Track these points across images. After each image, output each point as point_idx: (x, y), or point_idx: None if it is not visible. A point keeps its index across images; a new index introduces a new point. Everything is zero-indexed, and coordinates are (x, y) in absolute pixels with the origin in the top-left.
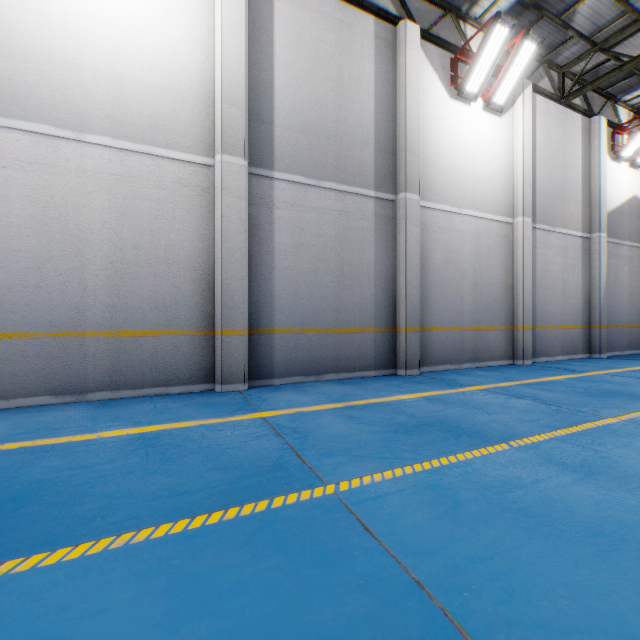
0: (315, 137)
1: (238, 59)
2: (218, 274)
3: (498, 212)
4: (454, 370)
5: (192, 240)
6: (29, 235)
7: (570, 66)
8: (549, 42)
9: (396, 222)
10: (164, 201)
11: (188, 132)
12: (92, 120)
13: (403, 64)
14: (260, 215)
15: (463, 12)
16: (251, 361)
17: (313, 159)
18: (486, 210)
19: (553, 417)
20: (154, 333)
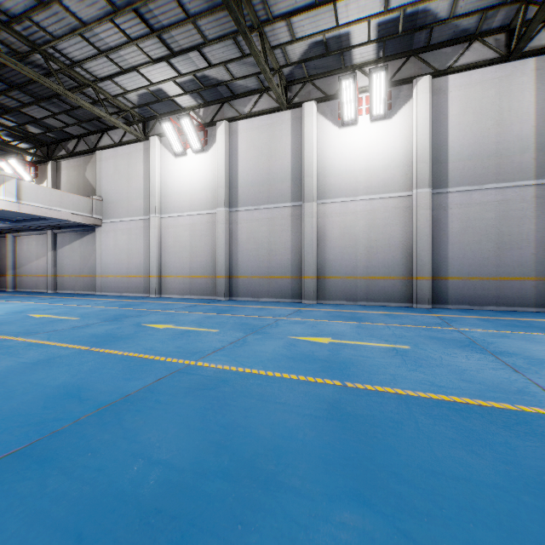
0: (478, 159)
1: (425, 138)
2: (414, 249)
3: None
4: None
5: (401, 234)
6: (339, 240)
7: None
8: None
9: None
10: (388, 217)
11: (399, 182)
12: (359, 190)
13: None
14: (439, 215)
15: None
16: (433, 294)
17: (477, 173)
18: None
19: None
20: (383, 278)
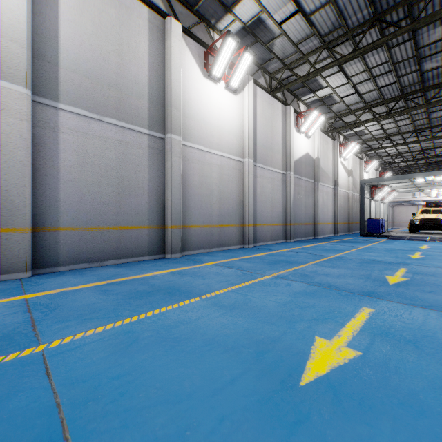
0: (98, 83)
1: (20, 4)
2: None
3: (234, 154)
4: (205, 253)
5: None
6: None
7: (275, 74)
8: (263, 57)
9: (165, 153)
10: None
11: None
12: None
13: (169, 46)
14: (45, 136)
15: (212, 24)
16: (36, 253)
17: (96, 99)
18: (227, 152)
19: (239, 278)
20: None
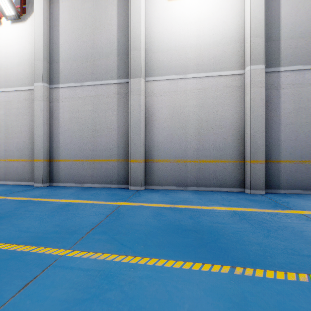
0: (310, 38)
1: (259, 10)
2: (248, 130)
3: None
4: None
5: (232, 114)
6: (168, 121)
7: None
8: None
9: None
10: (219, 97)
11: (230, 60)
12: (189, 68)
13: None
14: (271, 95)
15: None
16: (265, 178)
17: (309, 52)
18: None
19: None
20: (214, 161)
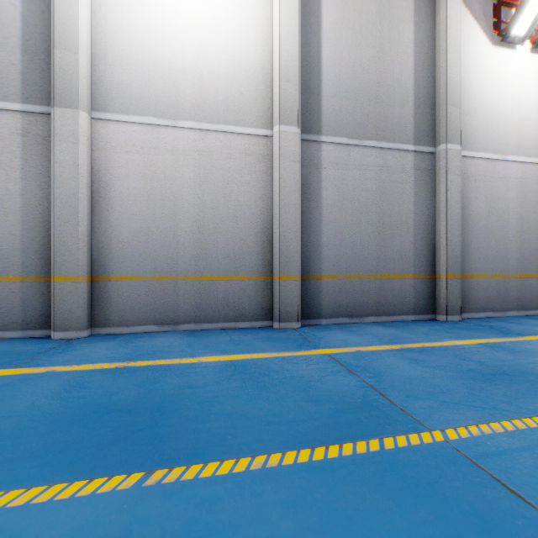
0: (357, 101)
1: (292, 41)
2: (276, 228)
3: None
4: (497, 317)
5: (255, 200)
6: (141, 202)
7: None
8: None
9: (435, 173)
10: (233, 169)
11: (252, 110)
12: (182, 109)
13: (443, 20)
14: (309, 175)
15: None
16: (302, 303)
17: (356, 121)
18: (533, 154)
19: None
20: (226, 278)
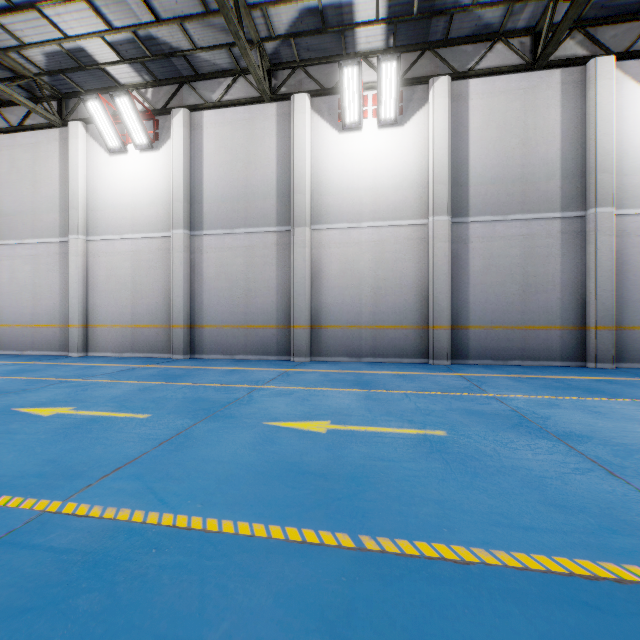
0: (502, 184)
1: (443, 153)
2: (430, 291)
3: None
4: None
5: (414, 271)
6: (339, 278)
7: None
8: None
9: (585, 234)
10: (399, 251)
11: (412, 207)
12: (364, 215)
13: (592, 96)
14: (458, 249)
15: None
16: (452, 347)
17: (500, 201)
18: None
19: None
20: (394, 327)
